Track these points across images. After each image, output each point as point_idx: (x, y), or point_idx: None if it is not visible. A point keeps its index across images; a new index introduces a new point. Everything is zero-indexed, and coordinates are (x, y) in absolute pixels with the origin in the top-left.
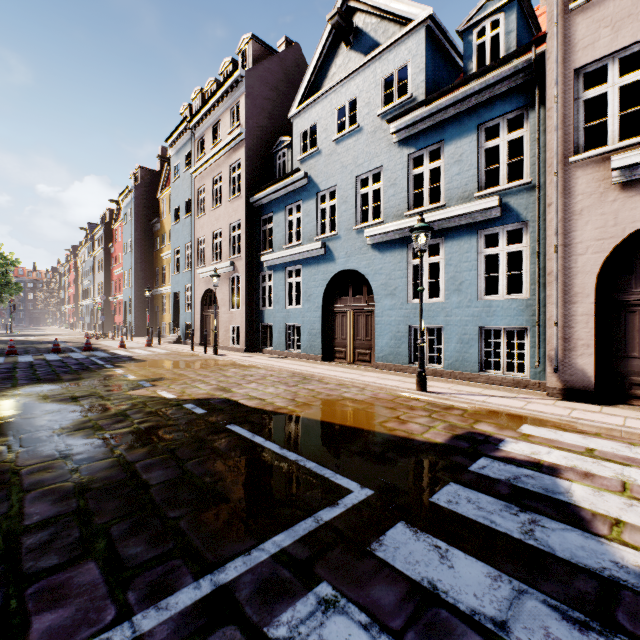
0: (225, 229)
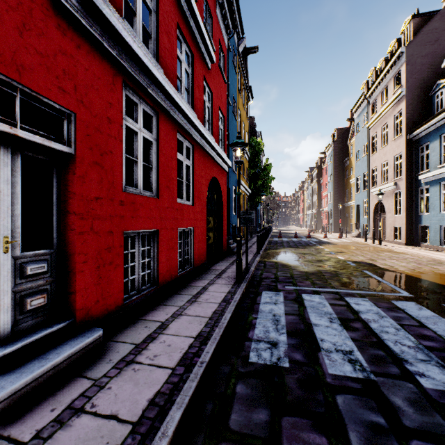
0: (390, 160)
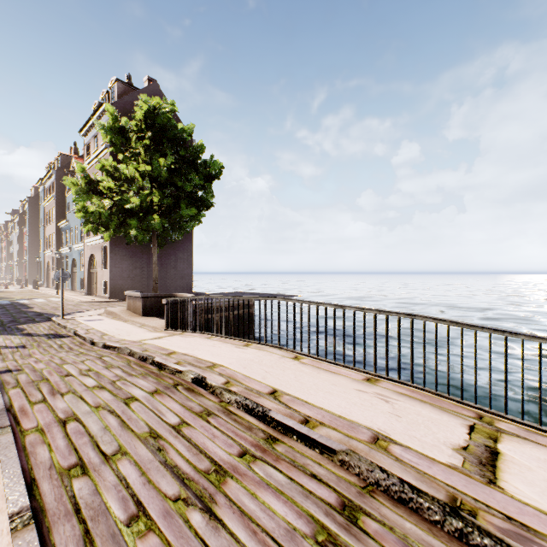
0: (52, 235)
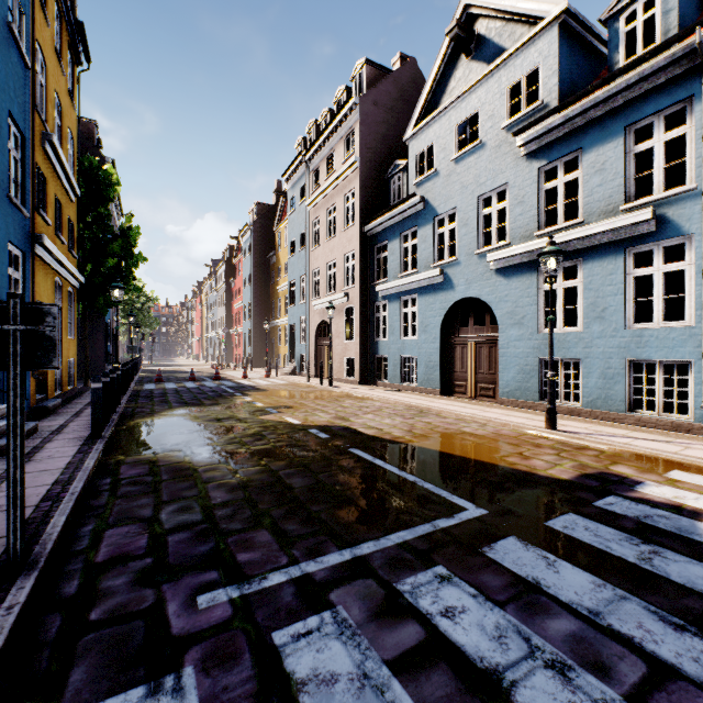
0: (339, 260)
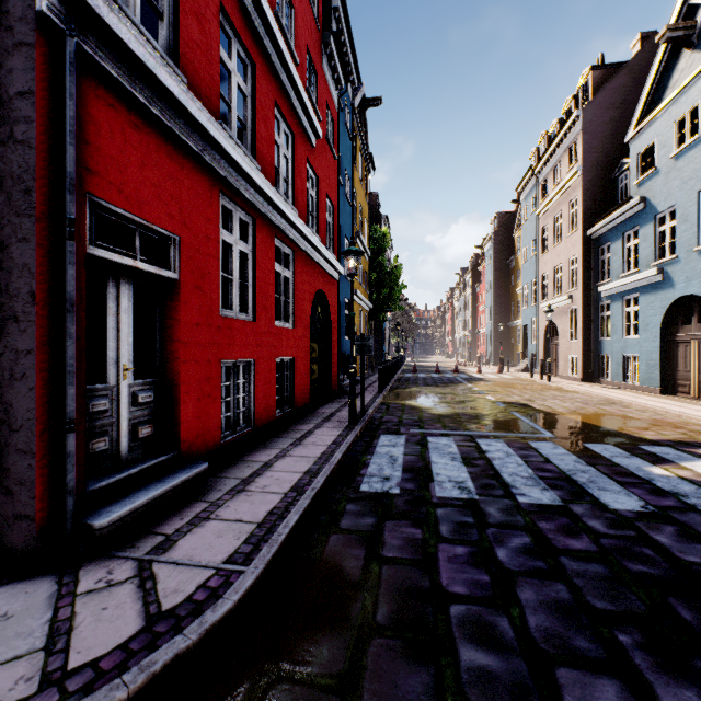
0: (564, 264)
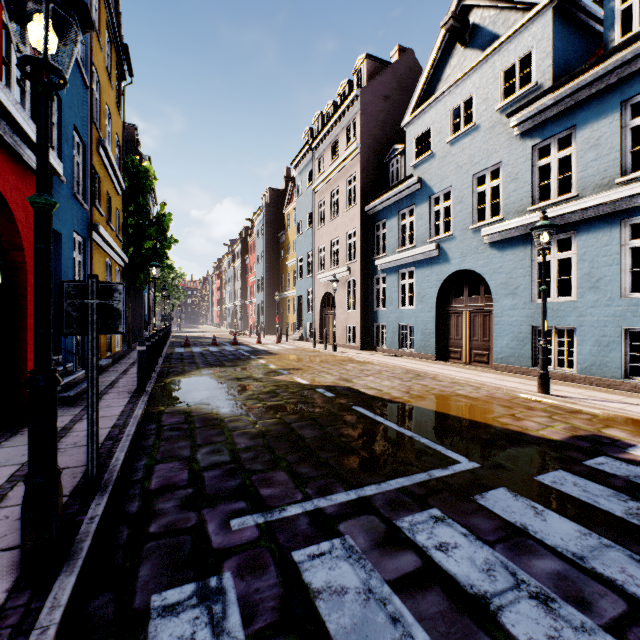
0: (342, 237)
